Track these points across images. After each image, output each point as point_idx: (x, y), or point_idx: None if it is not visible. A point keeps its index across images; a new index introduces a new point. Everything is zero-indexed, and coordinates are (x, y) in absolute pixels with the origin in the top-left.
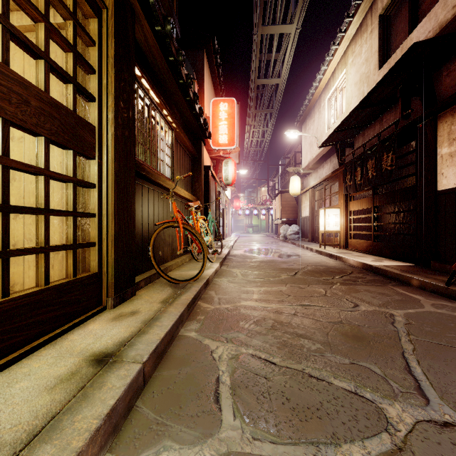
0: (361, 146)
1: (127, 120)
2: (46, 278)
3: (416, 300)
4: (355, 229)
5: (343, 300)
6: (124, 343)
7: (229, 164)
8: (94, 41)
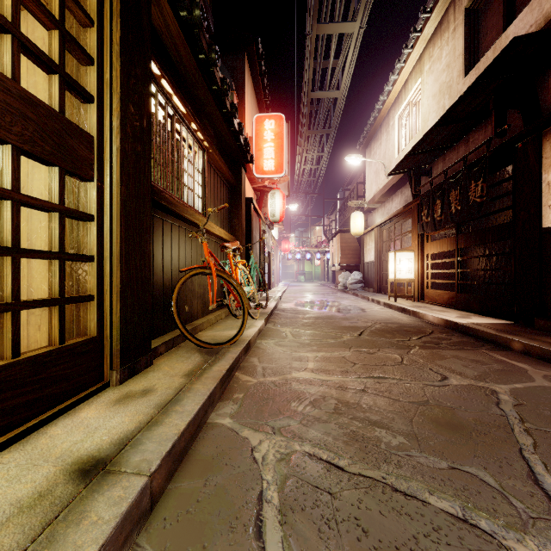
0: (442, 173)
1: (140, 131)
2: (15, 348)
3: (522, 370)
4: (432, 276)
5: (426, 370)
6: (126, 440)
7: (277, 197)
8: (91, 19)
